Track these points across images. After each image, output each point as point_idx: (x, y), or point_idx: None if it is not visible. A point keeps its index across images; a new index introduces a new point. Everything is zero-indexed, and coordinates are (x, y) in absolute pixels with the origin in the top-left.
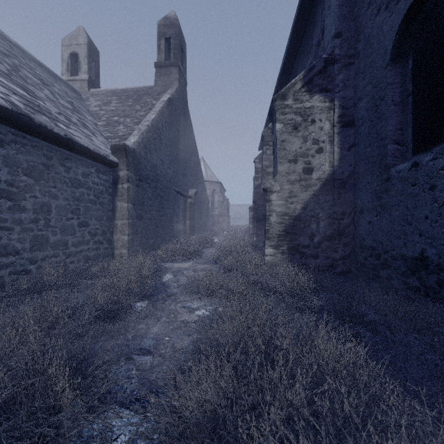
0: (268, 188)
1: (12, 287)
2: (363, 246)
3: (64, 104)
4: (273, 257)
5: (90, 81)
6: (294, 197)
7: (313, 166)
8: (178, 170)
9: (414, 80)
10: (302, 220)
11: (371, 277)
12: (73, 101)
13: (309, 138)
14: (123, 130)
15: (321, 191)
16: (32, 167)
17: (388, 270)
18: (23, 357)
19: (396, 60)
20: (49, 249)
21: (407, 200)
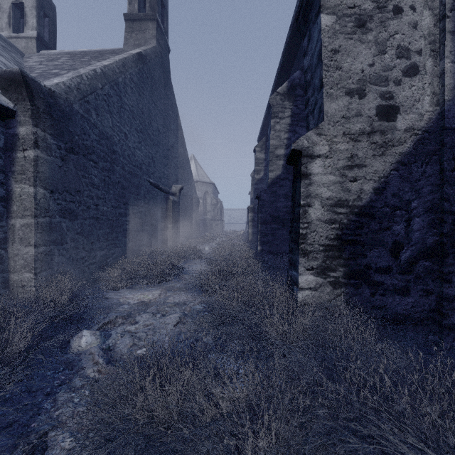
0: (304, 149)
1: None
2: None
3: None
4: (315, 291)
5: (40, 40)
6: (359, 167)
7: (399, 103)
8: (155, 156)
9: None
10: (376, 216)
11: None
12: None
13: (390, 45)
14: None
15: (415, 155)
16: None
17: None
18: None
19: None
20: None
21: None
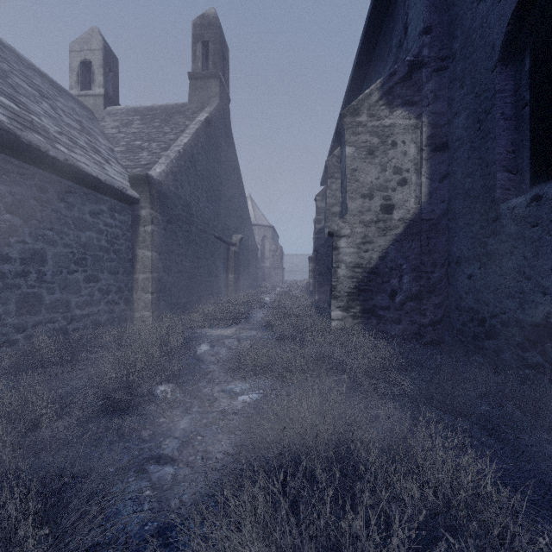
0: (335, 231)
1: None
2: (460, 308)
3: (69, 122)
4: (342, 321)
5: (107, 97)
6: (369, 243)
7: (395, 203)
8: (219, 210)
9: (533, 85)
10: (380, 274)
11: (472, 348)
12: (82, 120)
13: (389, 166)
14: (147, 158)
15: (405, 236)
16: (20, 202)
17: (496, 340)
18: None
19: (507, 59)
20: (44, 312)
21: (524, 247)
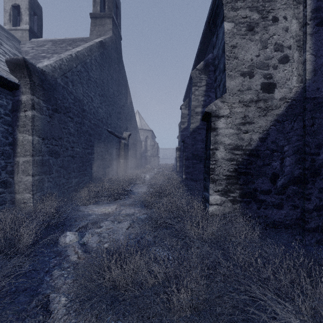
0: (213, 111)
1: None
2: None
3: None
4: (220, 206)
5: (31, 31)
6: (249, 124)
7: (276, 81)
8: (112, 112)
9: None
10: (261, 156)
11: None
12: None
13: (270, 42)
14: None
15: (286, 116)
16: None
17: None
18: None
19: None
20: None
21: None
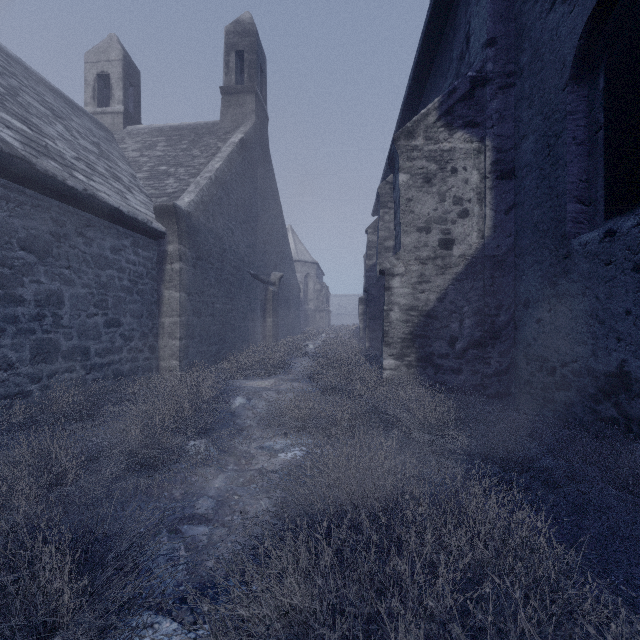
0: (387, 269)
1: (2, 418)
2: (528, 356)
3: (85, 146)
4: (395, 371)
5: (127, 114)
6: (426, 283)
7: (455, 237)
8: (255, 244)
9: (607, 106)
10: (438, 318)
11: (541, 401)
12: (100, 143)
13: (448, 195)
14: (174, 185)
15: (466, 274)
16: (34, 237)
17: (567, 391)
18: (1, 535)
19: (579, 77)
20: (60, 360)
21: (597, 287)
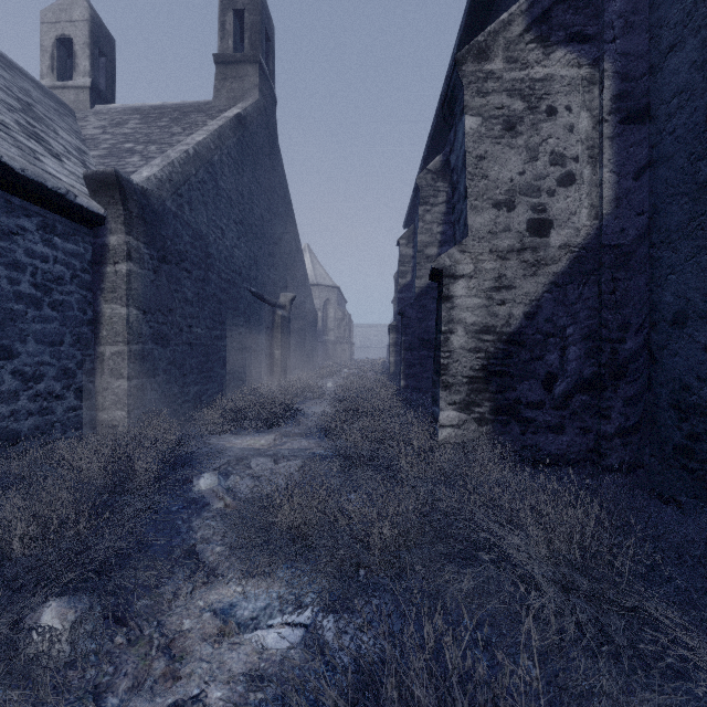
0: (445, 268)
1: None
2: (684, 406)
3: None
4: (458, 429)
5: (95, 90)
6: (507, 289)
7: (553, 217)
8: (258, 254)
9: None
10: (527, 344)
11: None
12: (35, 105)
13: (543, 150)
14: (138, 164)
15: (571, 276)
16: None
17: None
18: None
19: None
20: None
21: None
